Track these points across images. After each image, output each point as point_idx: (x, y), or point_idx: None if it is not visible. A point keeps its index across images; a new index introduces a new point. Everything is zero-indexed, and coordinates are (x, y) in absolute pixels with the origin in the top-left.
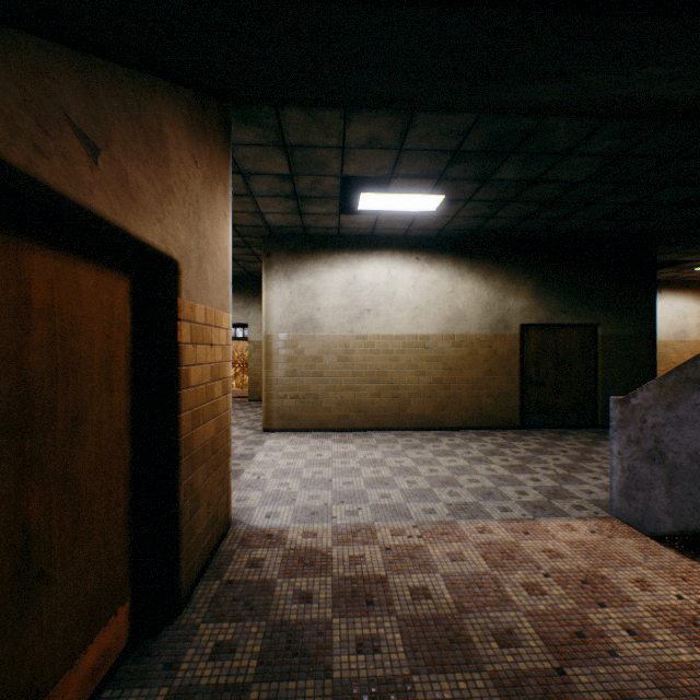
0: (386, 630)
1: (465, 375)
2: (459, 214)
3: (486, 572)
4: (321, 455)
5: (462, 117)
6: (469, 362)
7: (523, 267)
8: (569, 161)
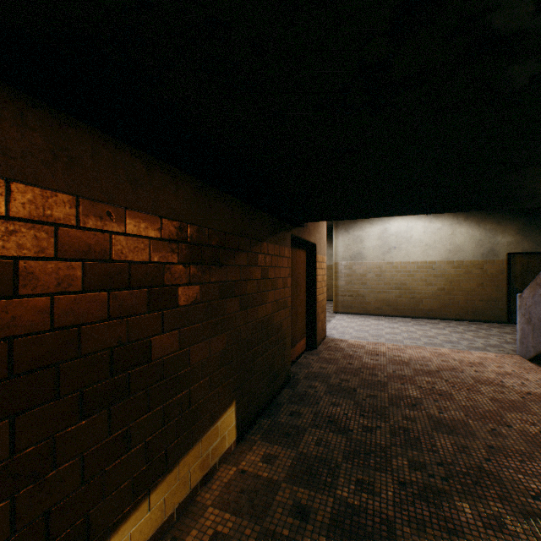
0: (381, 359)
1: (461, 286)
2: None
3: (427, 356)
4: (364, 323)
5: None
6: (465, 278)
7: (509, 214)
8: None
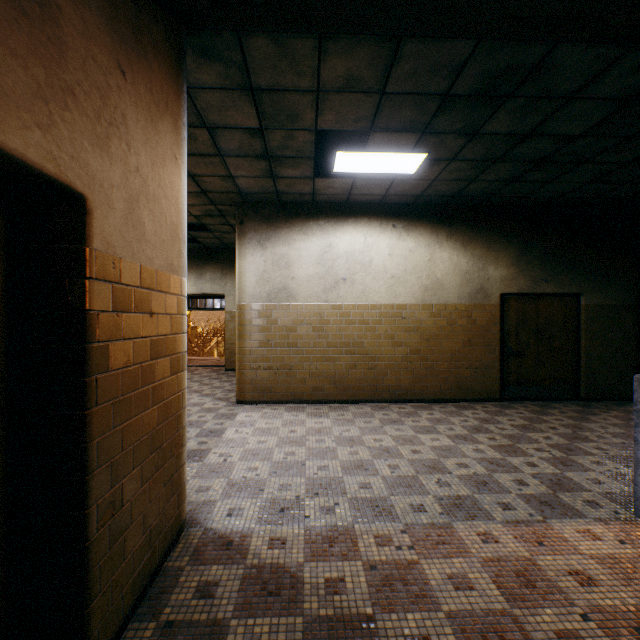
0: None
1: (443, 346)
2: (440, 177)
3: (503, 610)
4: (294, 432)
5: (457, 46)
6: (448, 332)
7: (503, 234)
8: (571, 107)
